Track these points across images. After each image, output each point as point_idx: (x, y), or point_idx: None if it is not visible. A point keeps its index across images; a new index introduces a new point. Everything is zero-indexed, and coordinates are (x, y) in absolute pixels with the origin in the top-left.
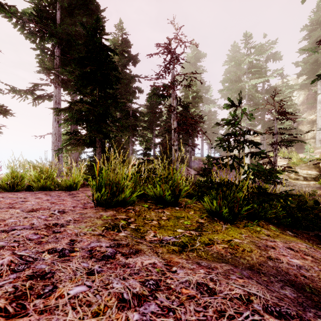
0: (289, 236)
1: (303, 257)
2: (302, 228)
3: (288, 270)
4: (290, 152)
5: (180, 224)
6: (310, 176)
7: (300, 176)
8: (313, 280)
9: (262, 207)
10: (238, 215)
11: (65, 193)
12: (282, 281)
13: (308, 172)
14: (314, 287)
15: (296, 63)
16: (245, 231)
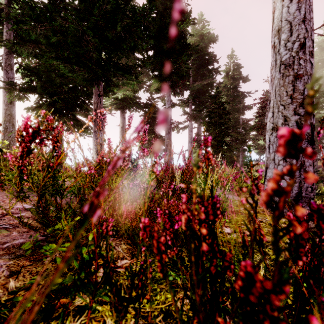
0: None
1: None
2: None
3: None
4: None
5: None
6: None
7: None
8: None
9: None
10: None
11: None
12: None
13: None
14: None
15: None
16: None
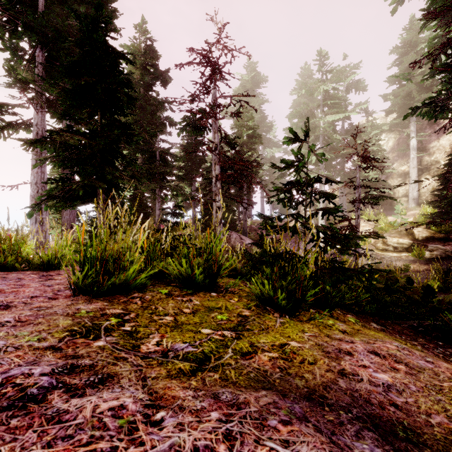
0: (374, 331)
1: (393, 367)
2: (391, 318)
3: (370, 395)
4: (377, 214)
5: (210, 320)
6: (401, 246)
7: (389, 246)
8: (409, 412)
9: (338, 289)
10: (301, 303)
11: (36, 275)
12: (359, 418)
13: (399, 240)
14: (410, 426)
15: (384, 96)
16: (309, 328)
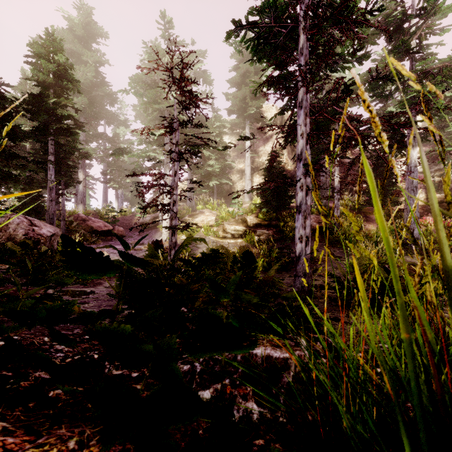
0: None
1: None
2: None
3: None
4: (220, 205)
5: None
6: (238, 232)
7: (228, 234)
8: None
9: None
10: None
11: None
12: None
13: (236, 227)
14: None
15: (226, 95)
16: None
